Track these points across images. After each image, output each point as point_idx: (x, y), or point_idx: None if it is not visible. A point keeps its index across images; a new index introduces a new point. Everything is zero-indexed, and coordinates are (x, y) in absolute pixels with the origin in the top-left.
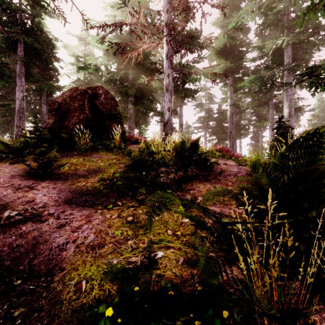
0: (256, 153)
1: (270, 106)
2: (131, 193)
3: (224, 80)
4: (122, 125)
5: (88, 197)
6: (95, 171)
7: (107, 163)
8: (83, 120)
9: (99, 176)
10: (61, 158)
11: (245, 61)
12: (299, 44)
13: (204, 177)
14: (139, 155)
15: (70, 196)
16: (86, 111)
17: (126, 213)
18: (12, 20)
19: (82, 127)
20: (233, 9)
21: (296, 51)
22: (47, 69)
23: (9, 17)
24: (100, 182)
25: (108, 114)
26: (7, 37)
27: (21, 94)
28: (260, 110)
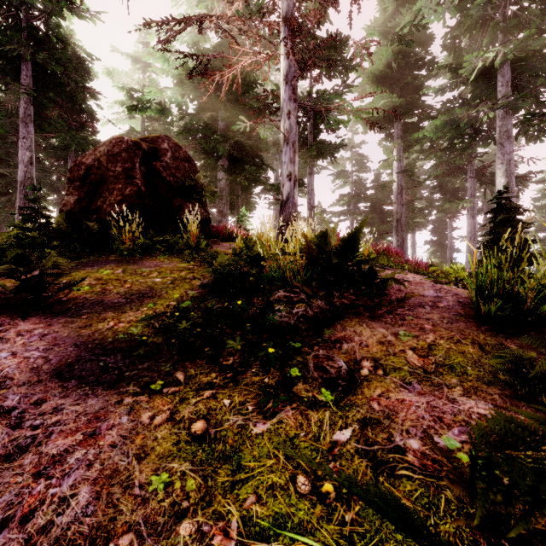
0: (441, 258)
1: (469, 174)
2: (209, 349)
3: (386, 128)
4: (205, 207)
5: (113, 358)
6: (142, 295)
7: (170, 278)
8: (130, 196)
9: (147, 307)
10: (81, 269)
11: (425, 94)
12: (525, 62)
13: (367, 310)
14: (230, 264)
15: (72, 356)
16: (136, 181)
17: (190, 407)
18: (13, 24)
19: (124, 208)
20: (404, 2)
21: (518, 73)
22: (76, 111)
23: (8, 17)
24: (147, 321)
25: (179, 186)
26: (2, 52)
27: (27, 154)
28: (448, 182)
